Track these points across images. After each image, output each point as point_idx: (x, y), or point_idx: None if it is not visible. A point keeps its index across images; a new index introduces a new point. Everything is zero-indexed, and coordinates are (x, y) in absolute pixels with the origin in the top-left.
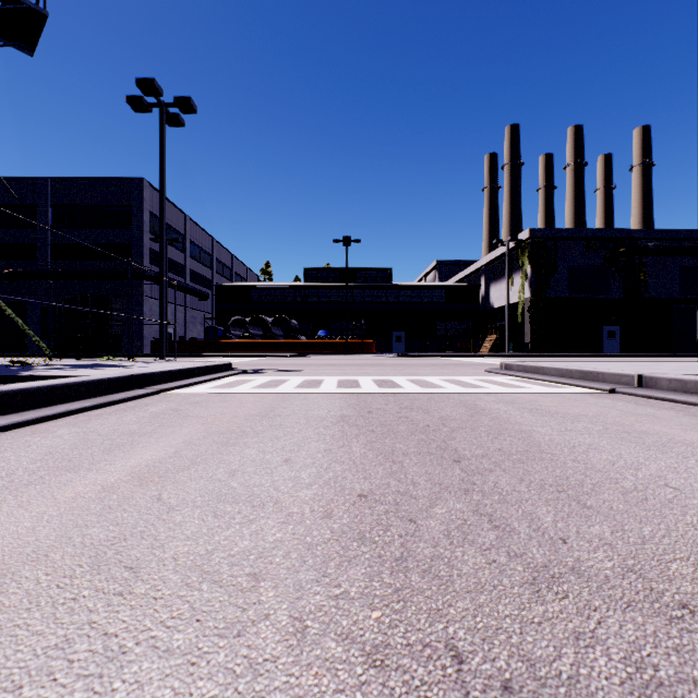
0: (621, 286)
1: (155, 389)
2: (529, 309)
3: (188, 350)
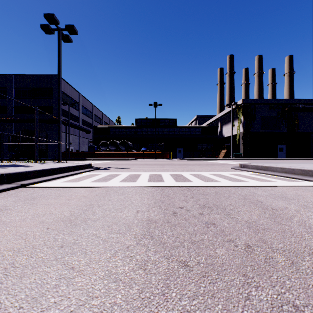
0: (286, 126)
1: (16, 185)
2: (242, 137)
3: (79, 157)
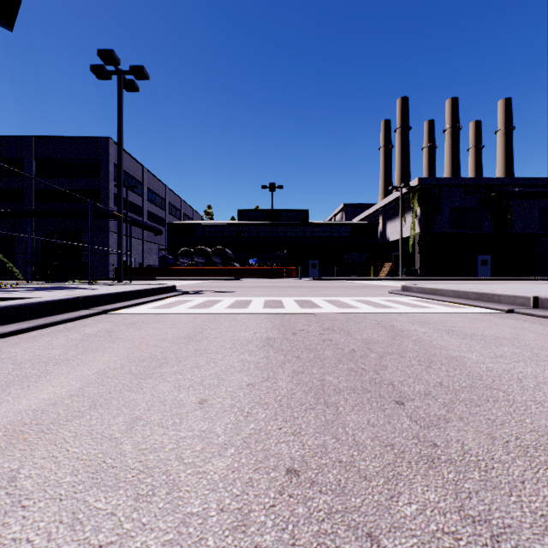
0: (492, 223)
1: (98, 310)
2: (418, 242)
3: (145, 275)
